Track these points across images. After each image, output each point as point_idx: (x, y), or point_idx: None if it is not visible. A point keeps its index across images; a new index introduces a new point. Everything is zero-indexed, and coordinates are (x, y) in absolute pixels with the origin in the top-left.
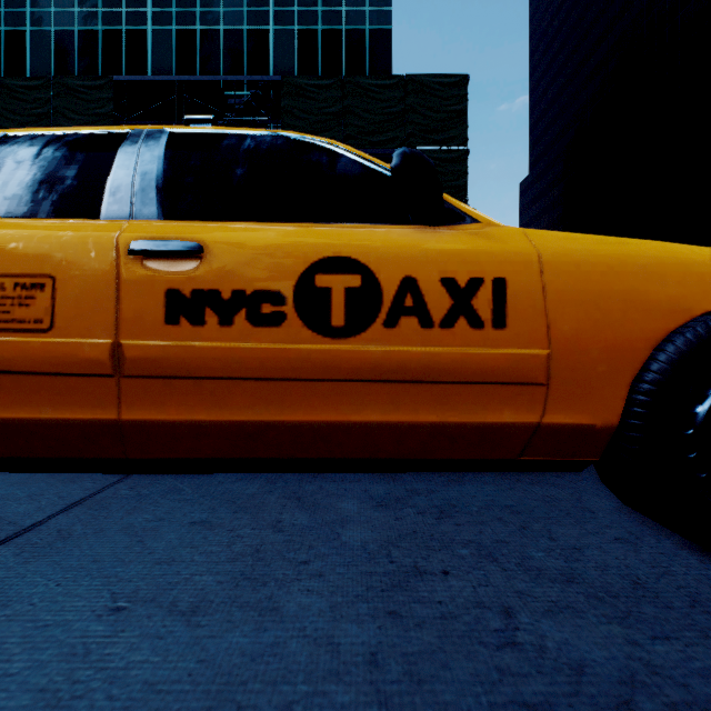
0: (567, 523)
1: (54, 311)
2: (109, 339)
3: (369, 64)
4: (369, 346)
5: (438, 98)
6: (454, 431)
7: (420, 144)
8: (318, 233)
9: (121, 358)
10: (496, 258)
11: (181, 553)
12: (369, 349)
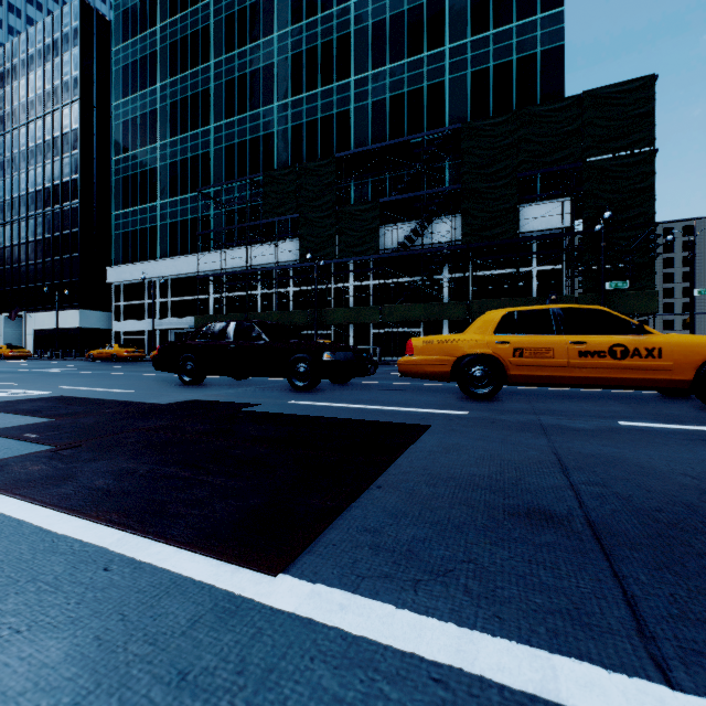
0: (683, 408)
1: (554, 355)
2: (566, 360)
3: (540, 84)
4: (626, 362)
5: (618, 106)
6: (647, 380)
7: (598, 155)
8: (612, 338)
9: (569, 364)
10: (658, 343)
11: (577, 404)
12: (626, 363)
